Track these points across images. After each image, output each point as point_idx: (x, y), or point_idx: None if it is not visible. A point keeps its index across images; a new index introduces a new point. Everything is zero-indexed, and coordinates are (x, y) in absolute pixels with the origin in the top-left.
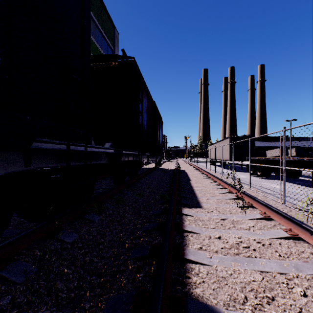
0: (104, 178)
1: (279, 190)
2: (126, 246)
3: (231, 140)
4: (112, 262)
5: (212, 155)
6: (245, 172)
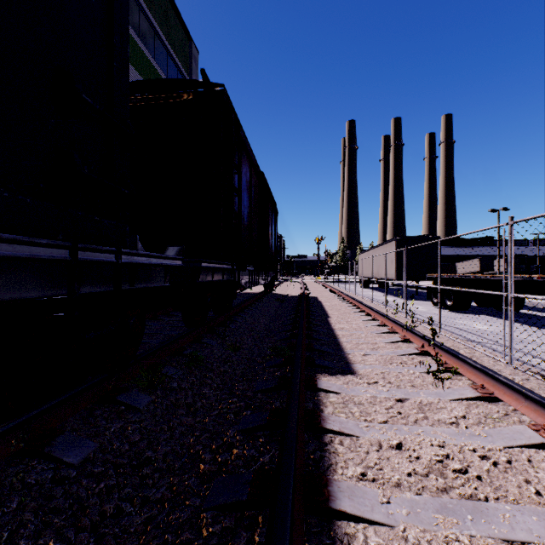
0: (169, 313)
1: (492, 334)
2: (200, 470)
3: (399, 244)
4: (166, 516)
5: (364, 271)
6: (424, 301)
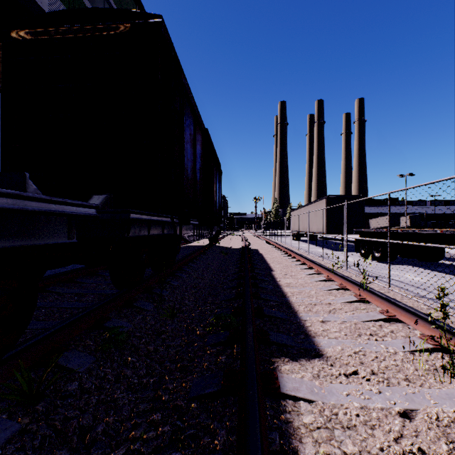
0: None
1: (435, 287)
2: None
3: (329, 202)
4: None
5: (296, 226)
6: (351, 252)
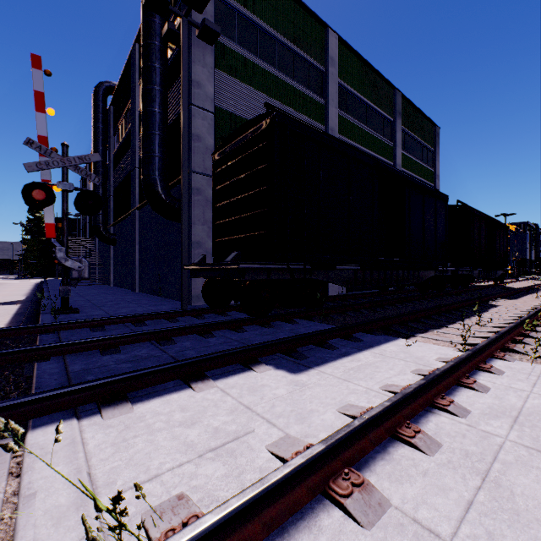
0: None
1: None
2: None
3: None
4: None
5: None
6: None
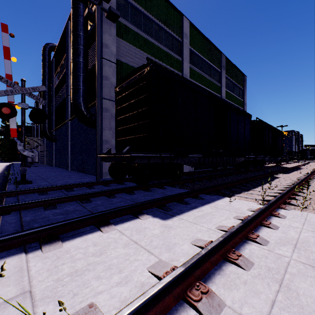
0: None
1: None
2: None
3: None
4: None
5: None
6: None
